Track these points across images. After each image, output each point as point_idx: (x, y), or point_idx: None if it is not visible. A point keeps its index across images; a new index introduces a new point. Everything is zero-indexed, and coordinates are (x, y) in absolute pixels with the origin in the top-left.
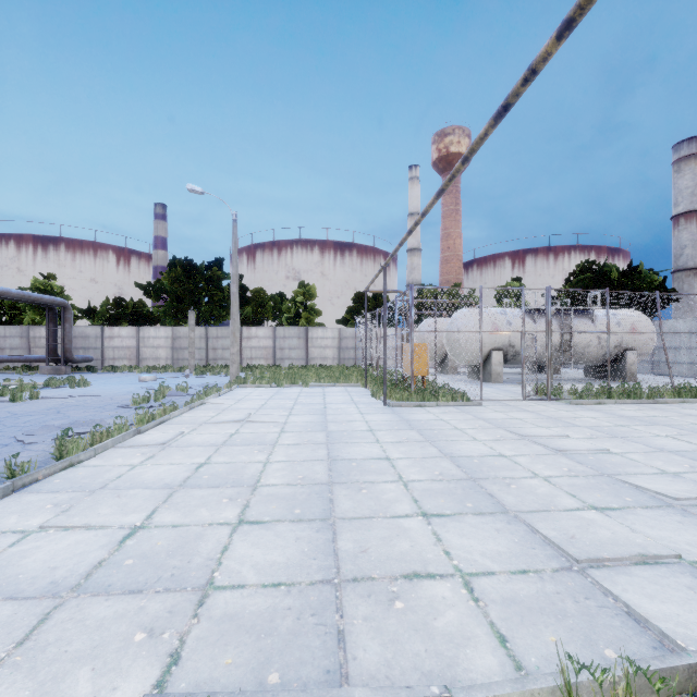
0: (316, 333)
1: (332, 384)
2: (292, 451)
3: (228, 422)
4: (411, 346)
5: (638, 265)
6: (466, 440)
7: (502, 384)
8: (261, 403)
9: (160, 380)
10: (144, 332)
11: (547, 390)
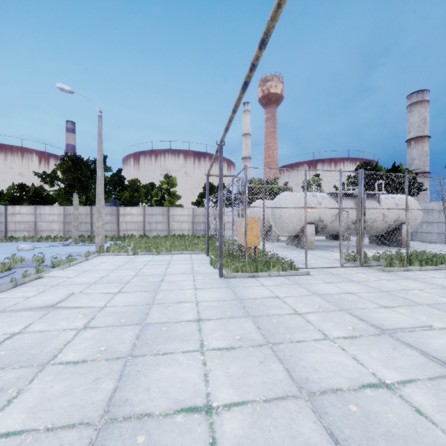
0: (176, 212)
1: (180, 252)
2: (56, 387)
3: (32, 308)
4: (245, 221)
5: (398, 165)
6: (316, 339)
7: (315, 251)
8: (102, 275)
9: (38, 249)
10: (40, 210)
11: (360, 258)
